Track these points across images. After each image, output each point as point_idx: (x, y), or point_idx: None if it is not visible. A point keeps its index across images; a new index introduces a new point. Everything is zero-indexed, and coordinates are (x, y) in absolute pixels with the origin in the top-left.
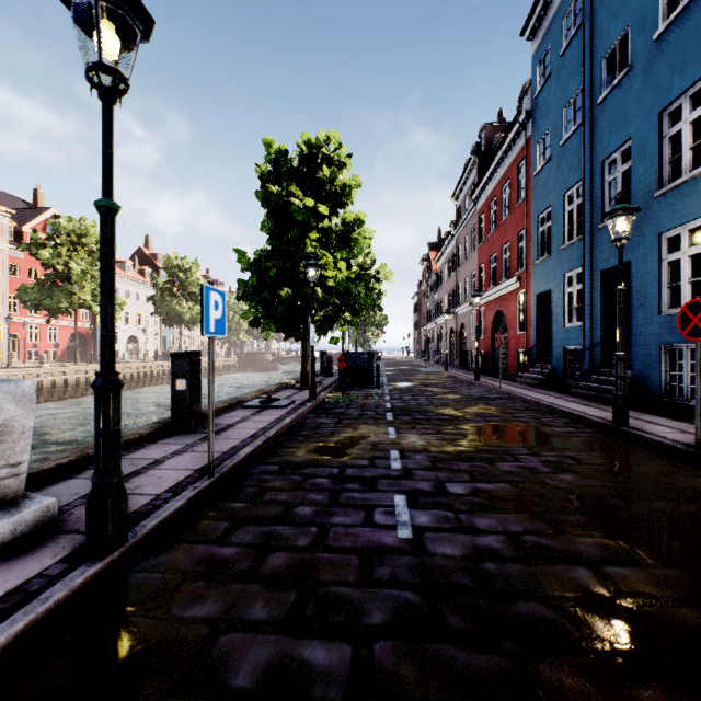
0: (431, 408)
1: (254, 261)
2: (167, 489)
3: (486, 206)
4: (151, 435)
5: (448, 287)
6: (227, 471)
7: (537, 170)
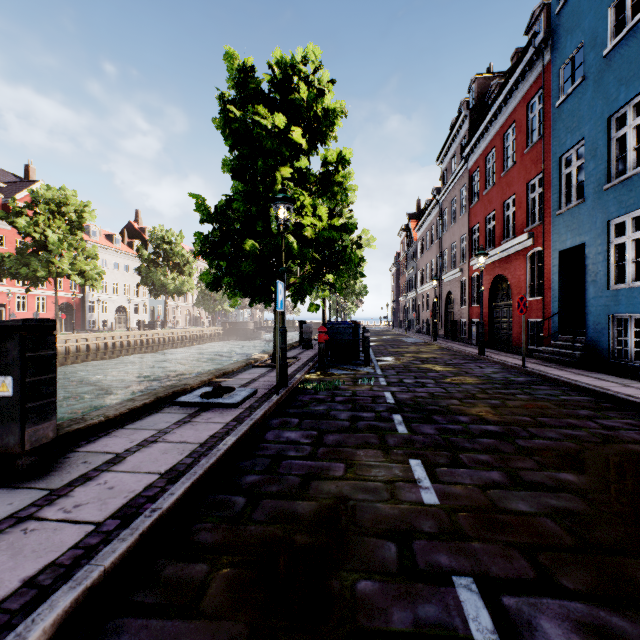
0: (453, 403)
1: (215, 209)
2: None
3: (481, 161)
4: None
5: (431, 255)
6: None
7: (561, 98)
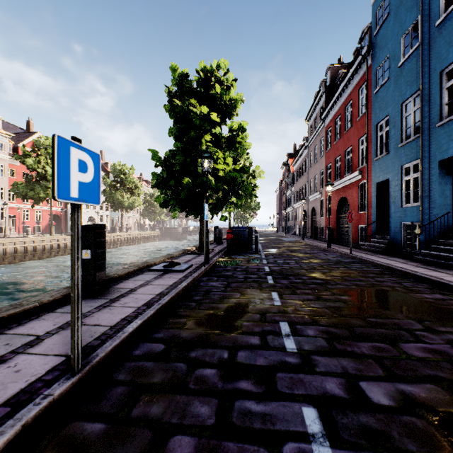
0: (302, 271)
1: (164, 158)
2: (10, 396)
3: (332, 122)
4: (55, 301)
5: (302, 182)
6: (103, 358)
7: (376, 89)
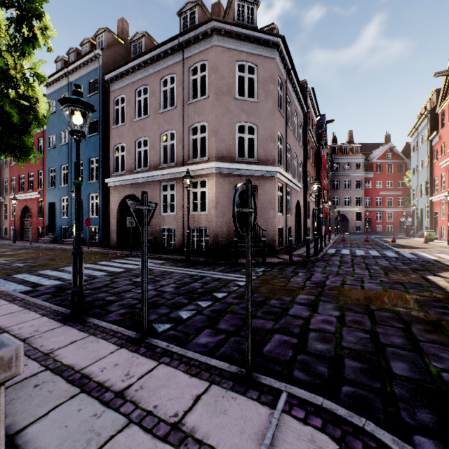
0: None
1: None
2: None
3: None
4: None
5: None
6: None
7: (49, 148)
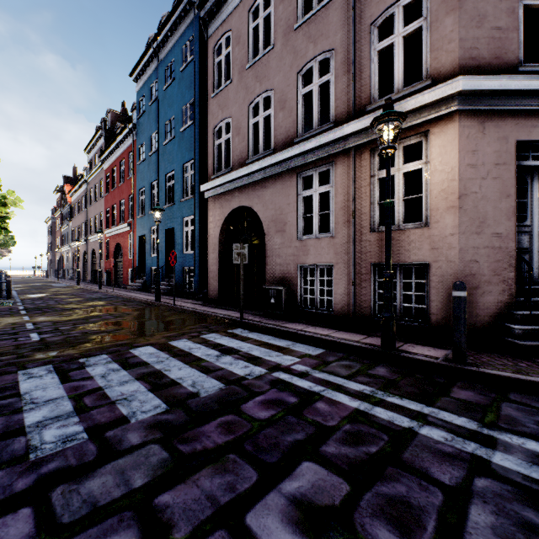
0: (58, 305)
1: None
2: None
3: (111, 169)
4: None
5: (82, 219)
6: None
7: (139, 162)
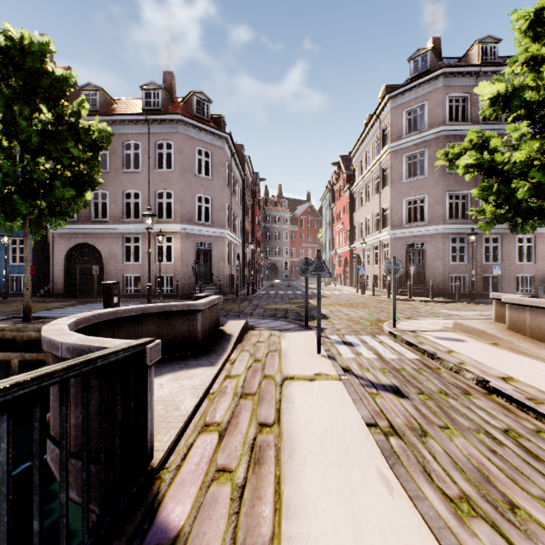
0: None
1: None
2: None
3: None
4: None
5: None
6: None
7: None
